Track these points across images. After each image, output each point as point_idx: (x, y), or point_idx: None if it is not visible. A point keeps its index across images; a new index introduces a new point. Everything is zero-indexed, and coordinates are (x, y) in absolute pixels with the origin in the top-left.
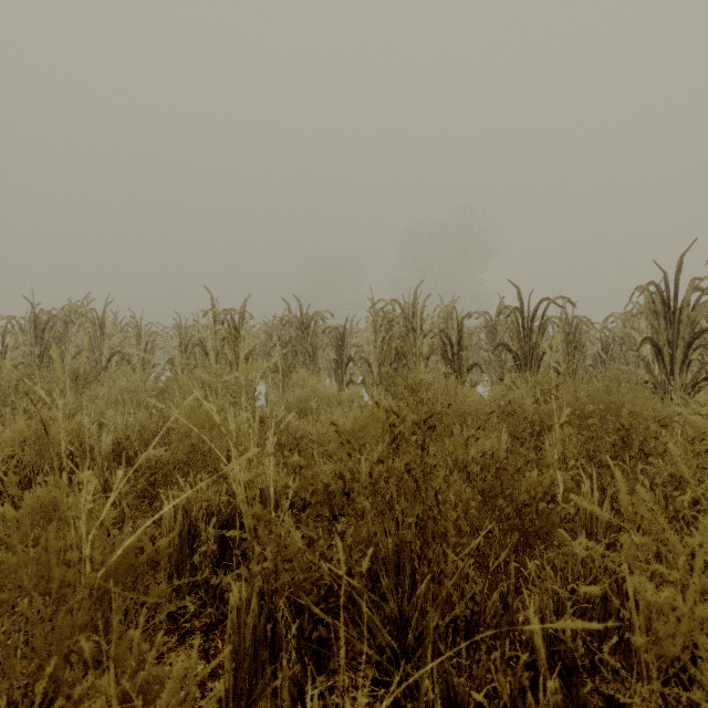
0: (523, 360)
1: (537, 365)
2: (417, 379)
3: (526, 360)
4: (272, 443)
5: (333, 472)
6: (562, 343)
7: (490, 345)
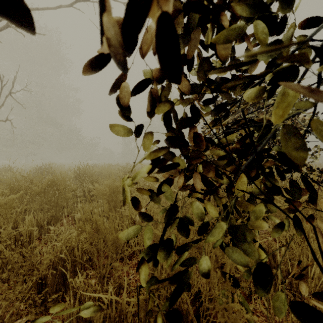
0: None
1: None
2: None
3: None
4: None
5: None
6: None
7: None
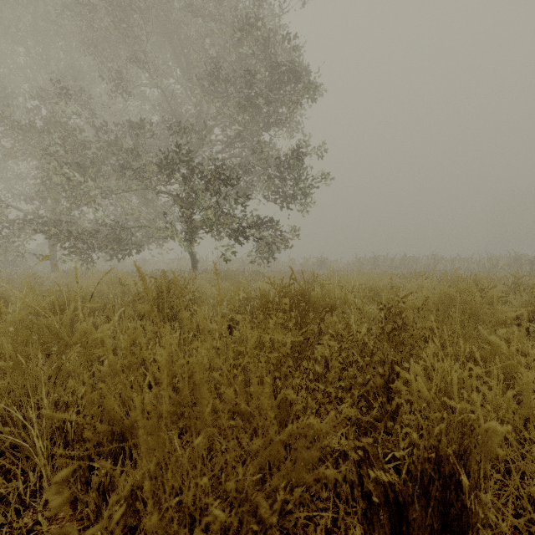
0: None
1: None
2: None
3: None
4: None
5: None
6: None
7: None
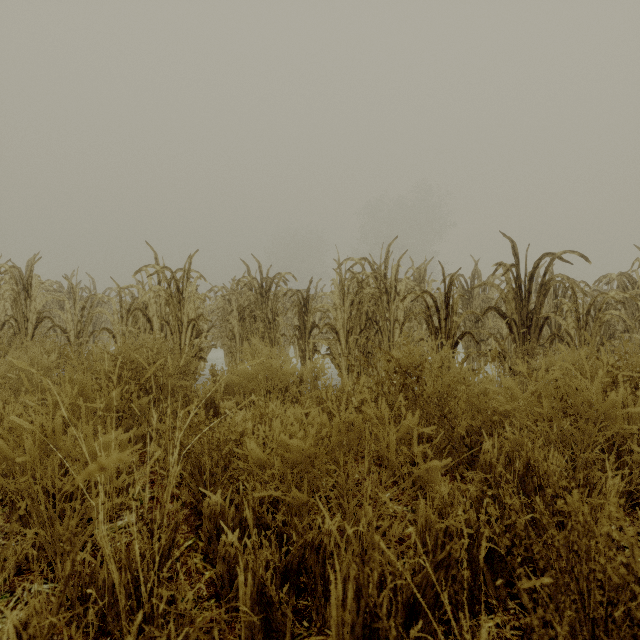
0: (521, 326)
1: (537, 333)
2: (416, 359)
3: (523, 326)
4: (176, 473)
5: (273, 566)
6: (550, 308)
7: (465, 310)
